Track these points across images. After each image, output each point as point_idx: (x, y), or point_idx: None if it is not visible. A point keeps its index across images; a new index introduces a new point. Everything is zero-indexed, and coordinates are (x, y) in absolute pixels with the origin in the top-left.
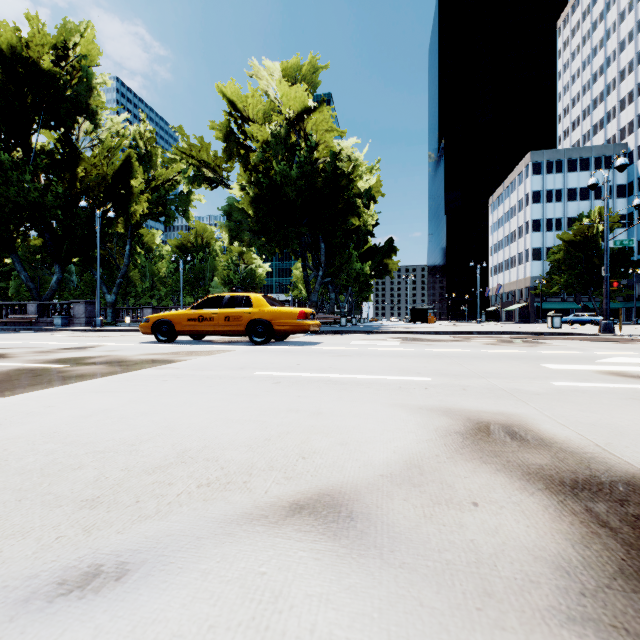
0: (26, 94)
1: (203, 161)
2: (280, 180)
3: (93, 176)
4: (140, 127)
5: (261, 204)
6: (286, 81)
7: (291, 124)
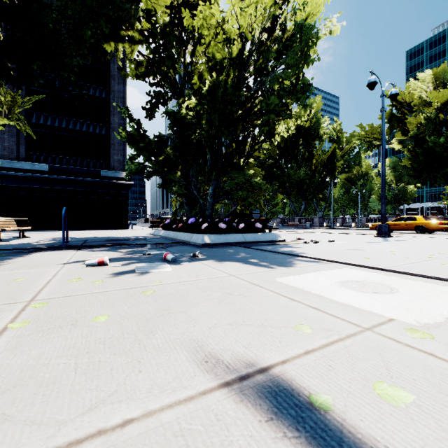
0: (298, 137)
1: (374, 137)
2: (430, 146)
3: (319, 161)
4: (334, 125)
5: (416, 161)
6: (435, 81)
7: (439, 110)
